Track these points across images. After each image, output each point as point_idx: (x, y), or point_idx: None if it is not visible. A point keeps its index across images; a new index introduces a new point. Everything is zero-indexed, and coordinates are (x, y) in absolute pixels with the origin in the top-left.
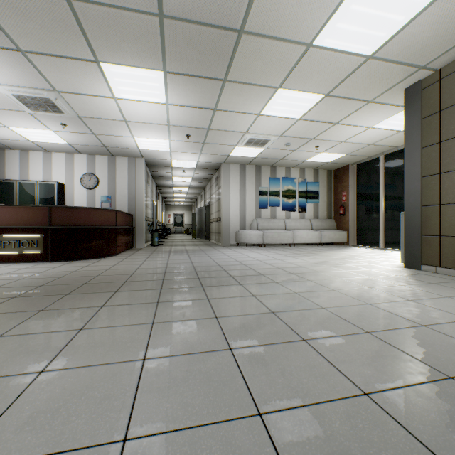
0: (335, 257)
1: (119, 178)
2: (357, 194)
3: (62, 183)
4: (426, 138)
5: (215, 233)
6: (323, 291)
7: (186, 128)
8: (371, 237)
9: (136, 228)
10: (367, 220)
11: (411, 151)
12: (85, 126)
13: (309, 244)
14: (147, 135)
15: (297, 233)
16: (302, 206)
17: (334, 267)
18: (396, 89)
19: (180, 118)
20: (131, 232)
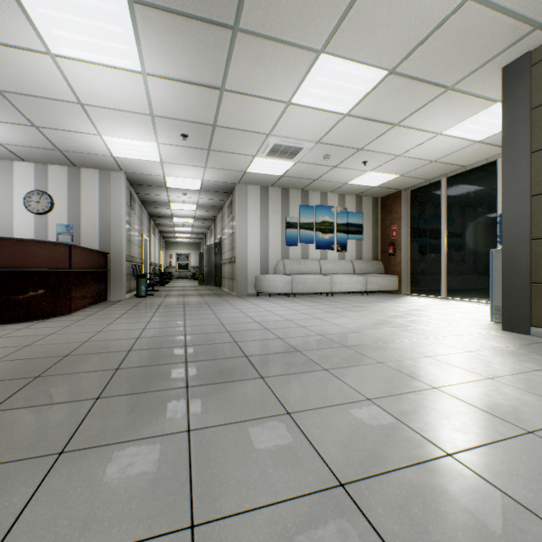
0: (395, 313)
1: (85, 200)
2: (411, 228)
3: None
4: (540, 137)
5: (227, 279)
6: (418, 391)
7: (180, 122)
8: (430, 284)
9: (111, 272)
10: (424, 262)
11: (514, 157)
12: (16, 110)
13: (351, 292)
14: (121, 132)
15: (336, 279)
16: (342, 243)
17: (404, 332)
18: (491, 66)
19: (168, 103)
20: (103, 278)
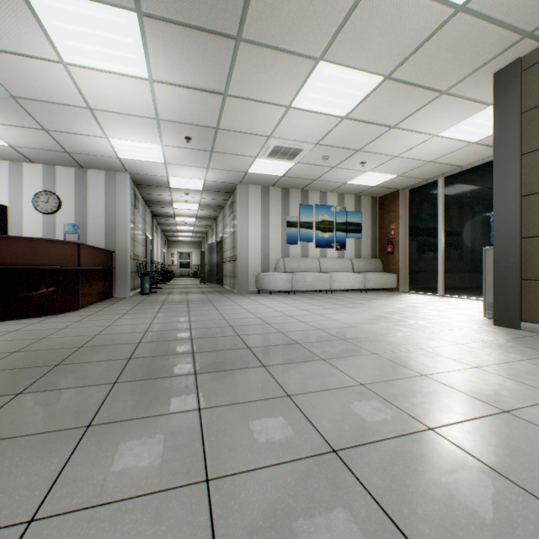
0: (392, 309)
1: (91, 200)
2: (409, 227)
3: (2, 205)
4: (529, 140)
5: (229, 277)
6: (407, 378)
7: (184, 125)
8: (427, 282)
9: (117, 270)
10: (422, 260)
11: (505, 159)
12: (27, 114)
13: (350, 290)
14: (128, 135)
15: (336, 276)
16: (341, 242)
17: (399, 326)
18: (483, 72)
19: (173, 107)
20: (109, 276)
